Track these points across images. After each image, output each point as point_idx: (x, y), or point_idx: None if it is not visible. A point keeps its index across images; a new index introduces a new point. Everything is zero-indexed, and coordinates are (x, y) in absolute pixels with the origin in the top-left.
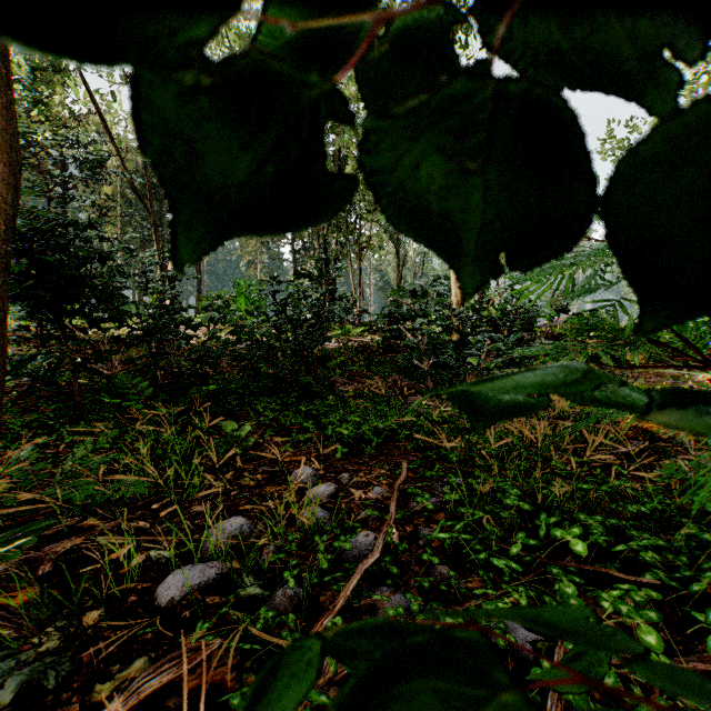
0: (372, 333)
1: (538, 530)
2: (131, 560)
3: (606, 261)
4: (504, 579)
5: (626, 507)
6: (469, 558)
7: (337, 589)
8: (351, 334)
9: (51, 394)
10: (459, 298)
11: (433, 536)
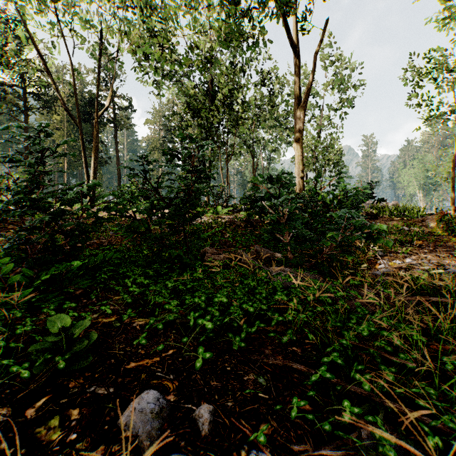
0: (236, 212)
1: None
2: None
3: None
4: None
5: None
6: None
7: None
8: (221, 213)
9: None
10: (301, 185)
11: None
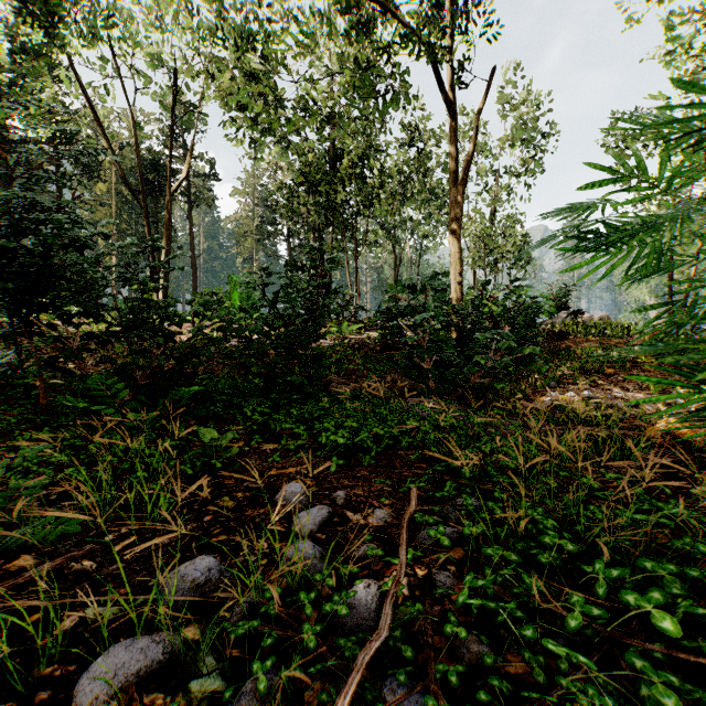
0: (369, 331)
1: (581, 573)
2: (50, 632)
3: (671, 235)
4: (561, 666)
5: (694, 546)
6: (508, 631)
7: (327, 698)
8: (347, 332)
9: (22, 396)
10: (458, 294)
11: (460, 602)
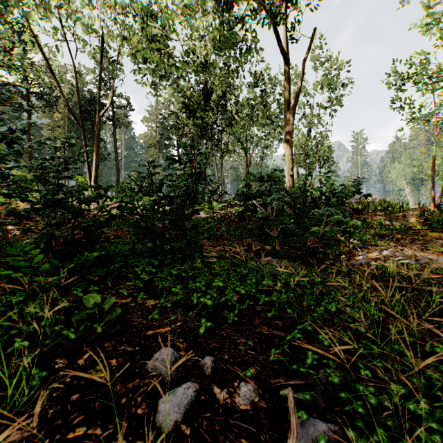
0: (230, 207)
1: None
2: None
3: None
4: None
5: None
6: None
7: None
8: (216, 208)
9: None
10: (291, 183)
11: None
